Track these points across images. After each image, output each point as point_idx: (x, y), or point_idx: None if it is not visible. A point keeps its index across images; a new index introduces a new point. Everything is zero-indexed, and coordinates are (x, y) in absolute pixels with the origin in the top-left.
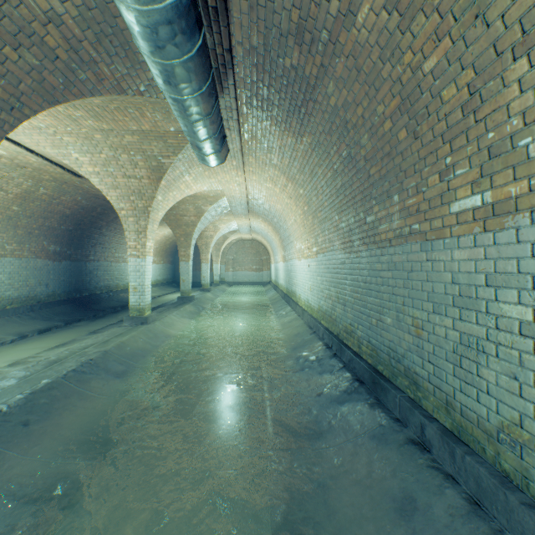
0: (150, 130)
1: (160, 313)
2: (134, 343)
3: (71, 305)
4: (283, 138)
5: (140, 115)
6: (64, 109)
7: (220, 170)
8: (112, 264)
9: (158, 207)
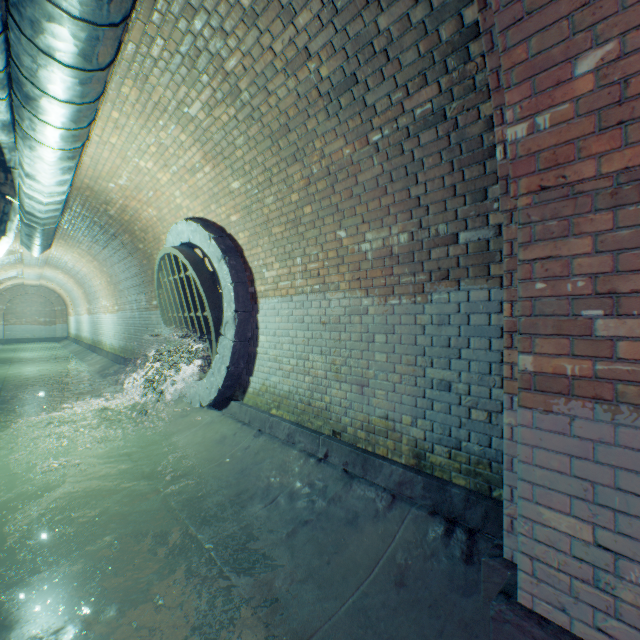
0: None
1: None
2: None
3: None
4: (92, 243)
5: None
6: None
7: None
8: None
9: None
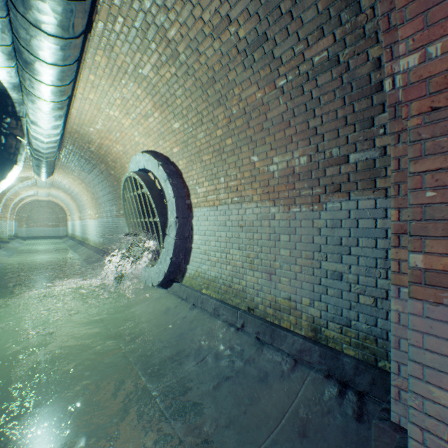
0: None
1: None
2: None
3: None
4: (81, 171)
5: None
6: None
7: None
8: None
9: None
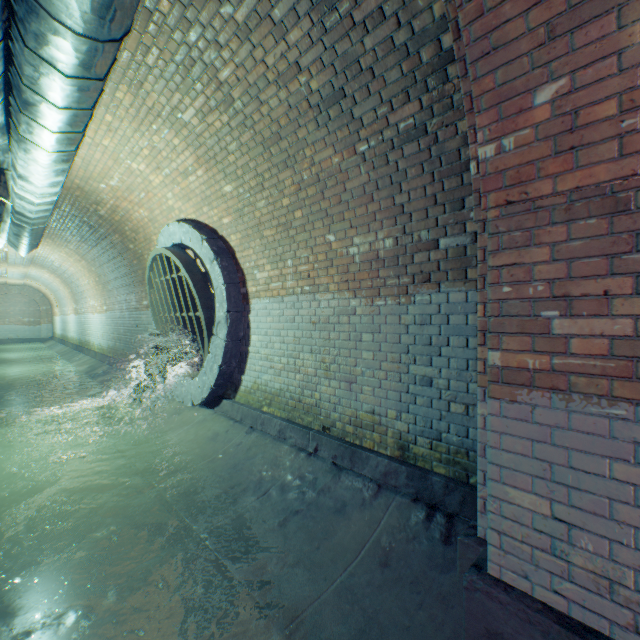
0: None
1: None
2: None
3: None
4: (81, 243)
5: None
6: None
7: None
8: None
9: None
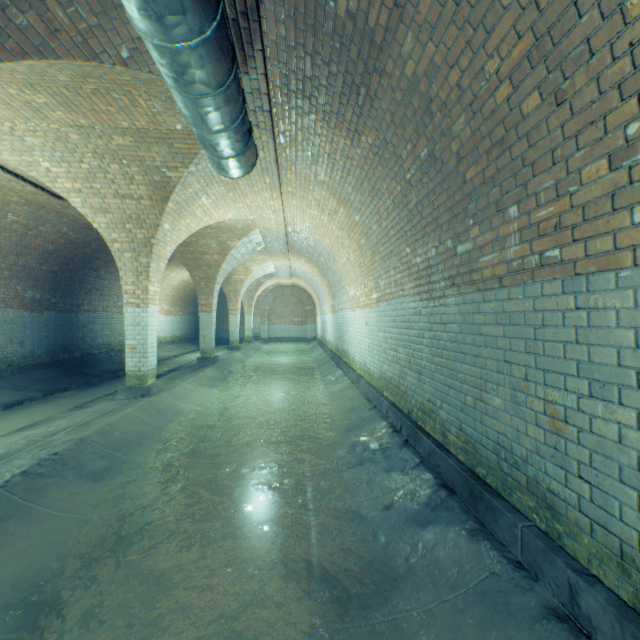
0: (147, 129)
1: (171, 379)
2: (126, 424)
3: (56, 369)
4: (334, 140)
5: (131, 104)
6: (18, 92)
7: (248, 191)
8: (114, 316)
9: (165, 239)
